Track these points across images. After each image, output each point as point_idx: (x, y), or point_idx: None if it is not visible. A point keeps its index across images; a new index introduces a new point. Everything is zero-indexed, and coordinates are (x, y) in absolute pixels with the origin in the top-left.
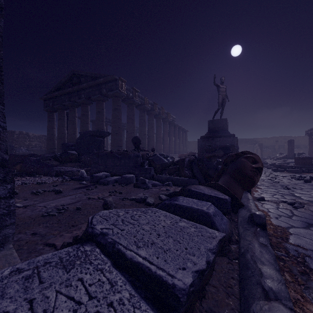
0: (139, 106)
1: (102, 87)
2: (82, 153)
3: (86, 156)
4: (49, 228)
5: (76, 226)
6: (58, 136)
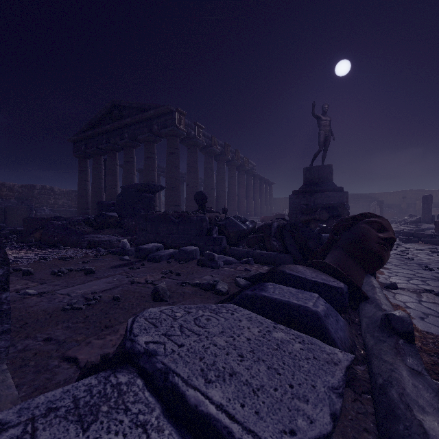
0: (204, 148)
1: (153, 122)
2: (125, 216)
3: (130, 220)
4: (71, 330)
5: (111, 328)
6: (93, 191)
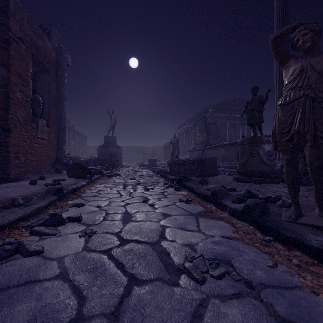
0: None
1: None
2: None
3: None
4: None
5: None
6: None
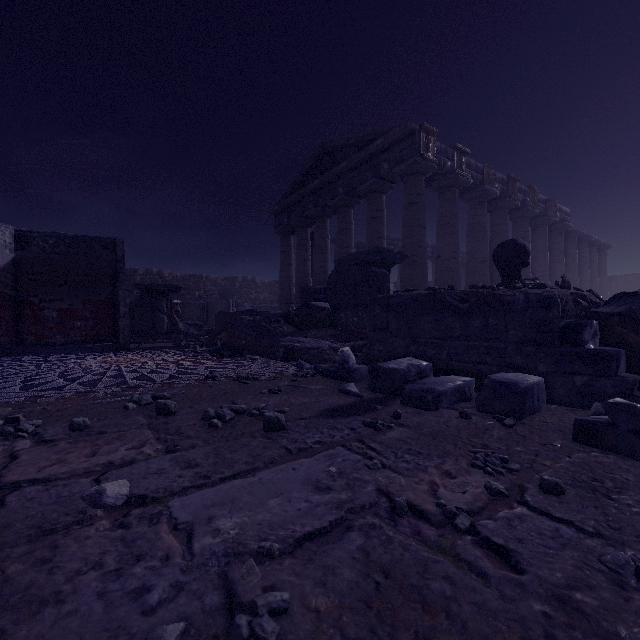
0: (467, 191)
1: (381, 159)
2: (340, 307)
3: (349, 314)
4: None
5: None
6: (297, 278)
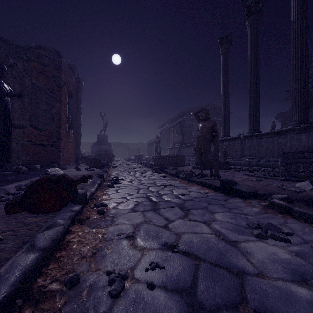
0: None
1: None
2: None
3: None
4: None
5: None
6: None
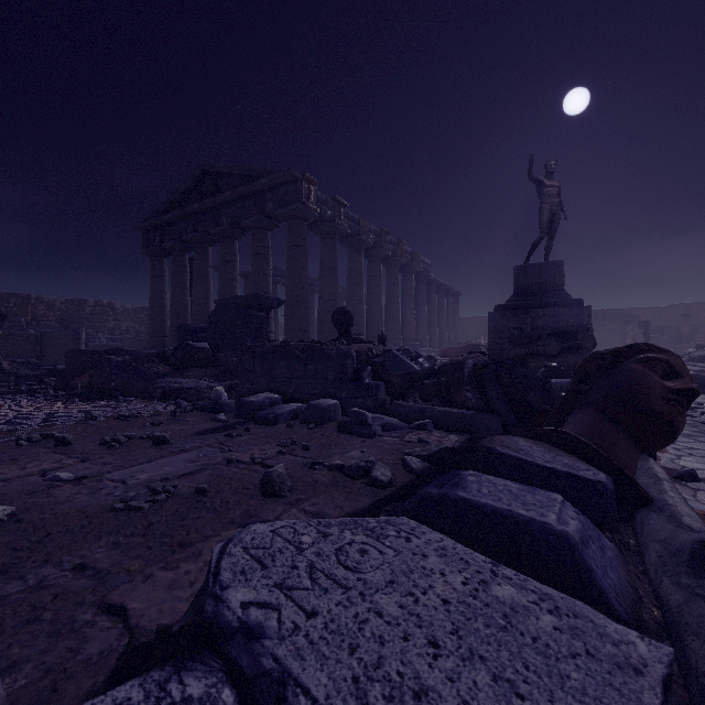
0: (347, 238)
1: (266, 198)
2: (220, 348)
3: (229, 354)
4: (122, 550)
5: (190, 547)
6: (173, 309)
